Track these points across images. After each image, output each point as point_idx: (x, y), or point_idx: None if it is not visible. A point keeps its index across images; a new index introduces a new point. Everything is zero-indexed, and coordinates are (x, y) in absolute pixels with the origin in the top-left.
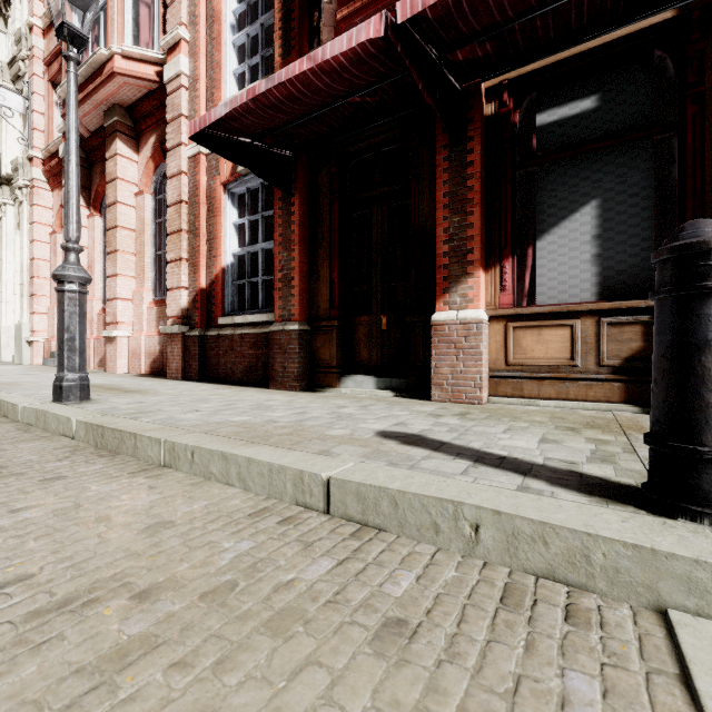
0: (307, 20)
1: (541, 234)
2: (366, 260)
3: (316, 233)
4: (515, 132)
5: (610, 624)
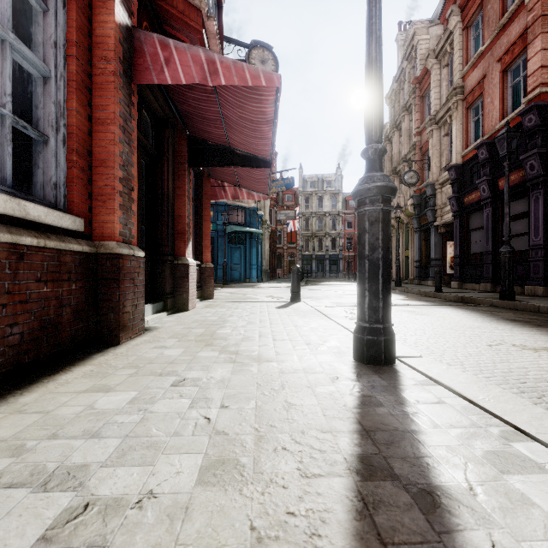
0: None
1: None
2: None
3: None
4: None
5: None
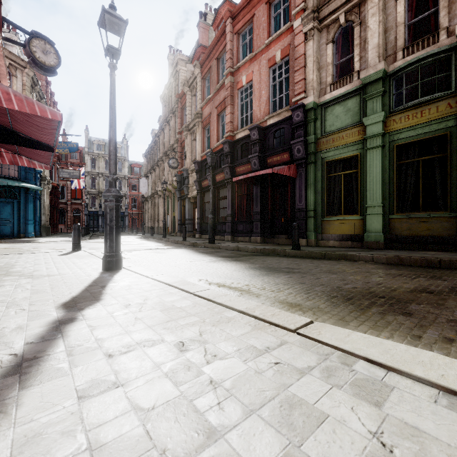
0: None
1: None
2: None
3: None
4: None
5: None
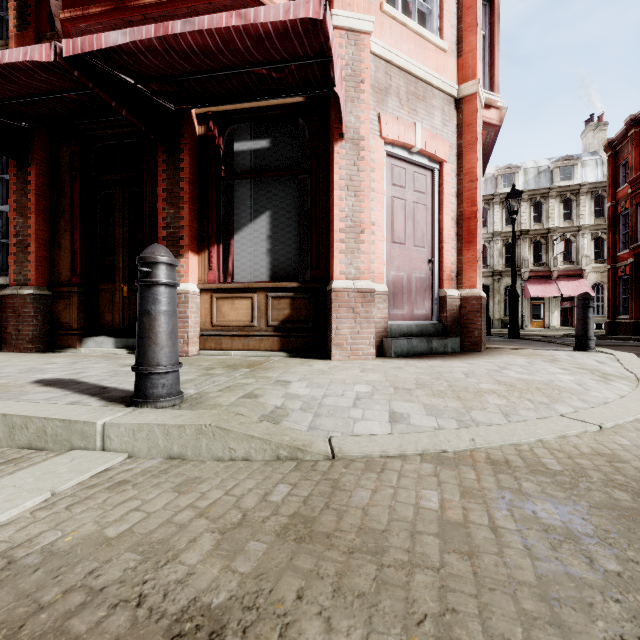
0: (48, 2)
1: (237, 230)
2: (112, 235)
3: (57, 204)
4: (220, 152)
5: (27, 461)
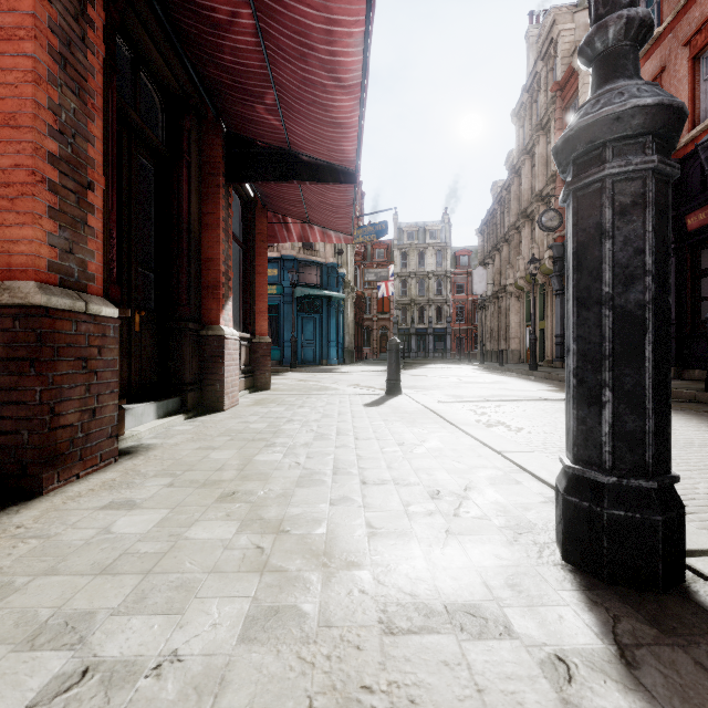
0: None
1: None
2: None
3: None
4: None
5: None
